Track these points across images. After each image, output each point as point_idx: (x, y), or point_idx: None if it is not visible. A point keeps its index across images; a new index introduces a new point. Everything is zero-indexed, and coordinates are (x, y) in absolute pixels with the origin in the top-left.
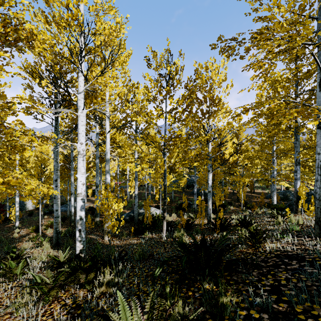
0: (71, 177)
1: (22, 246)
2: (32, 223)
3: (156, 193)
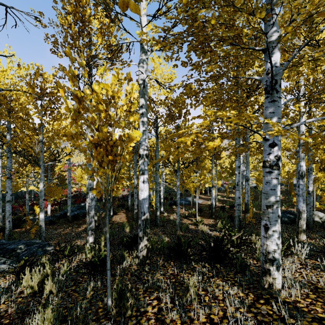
0: (212, 170)
1: (201, 227)
2: (169, 211)
3: (294, 196)
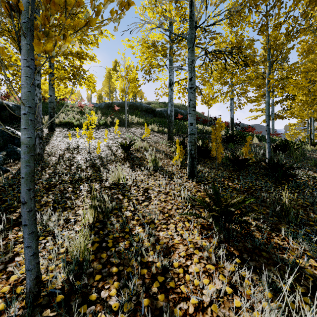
0: None
1: None
2: None
3: None
